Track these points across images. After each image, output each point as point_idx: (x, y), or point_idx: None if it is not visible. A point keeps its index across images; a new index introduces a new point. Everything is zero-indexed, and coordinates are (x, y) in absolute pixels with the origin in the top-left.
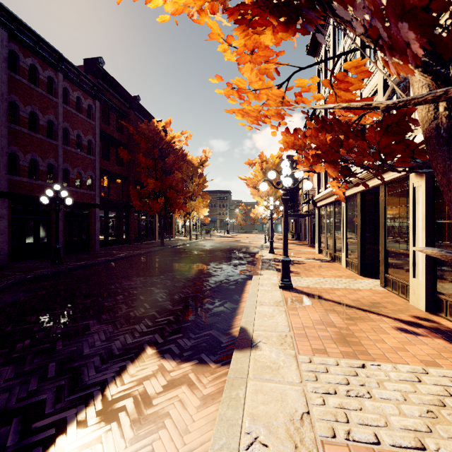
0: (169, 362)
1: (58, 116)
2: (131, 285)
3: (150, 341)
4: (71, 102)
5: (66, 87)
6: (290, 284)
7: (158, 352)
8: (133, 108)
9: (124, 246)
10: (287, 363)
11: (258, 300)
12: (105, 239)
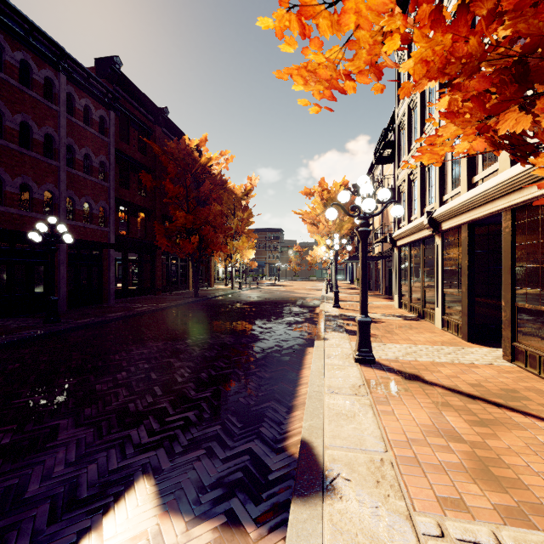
0: (171, 521)
1: (59, 129)
2: (143, 355)
3: (147, 465)
4: (77, 112)
5: (71, 93)
6: (371, 357)
7: (157, 494)
8: (159, 123)
9: (148, 298)
10: (396, 538)
11: (325, 384)
12: (123, 288)
